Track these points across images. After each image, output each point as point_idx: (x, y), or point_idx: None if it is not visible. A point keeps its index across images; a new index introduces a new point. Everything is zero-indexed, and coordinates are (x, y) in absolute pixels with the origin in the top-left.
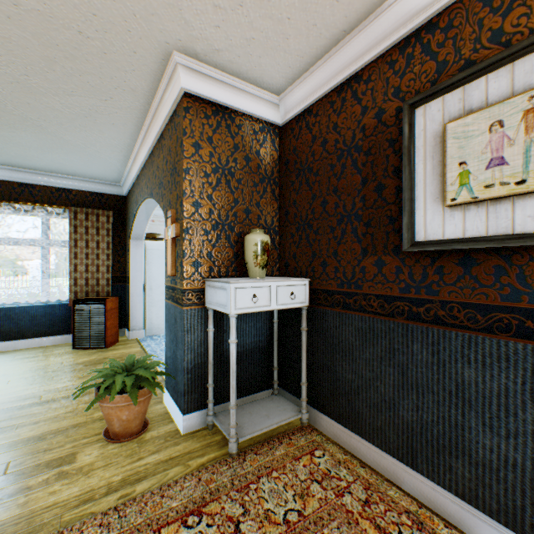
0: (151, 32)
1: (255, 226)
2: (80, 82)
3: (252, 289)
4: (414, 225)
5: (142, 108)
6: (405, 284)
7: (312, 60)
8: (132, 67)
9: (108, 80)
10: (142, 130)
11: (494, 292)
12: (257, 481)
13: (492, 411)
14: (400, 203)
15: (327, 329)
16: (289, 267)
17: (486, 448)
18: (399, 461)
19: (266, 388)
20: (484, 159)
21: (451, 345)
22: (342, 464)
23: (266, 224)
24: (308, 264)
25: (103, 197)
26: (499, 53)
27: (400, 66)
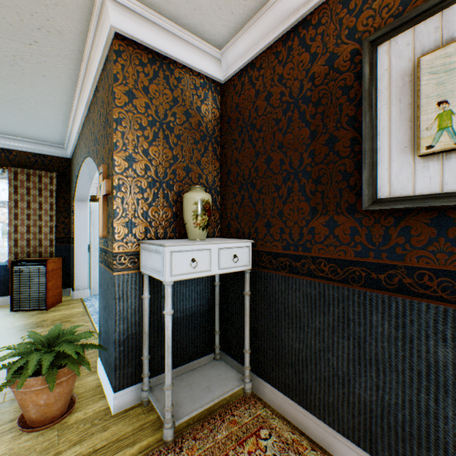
0: None
1: (196, 185)
2: None
3: (190, 252)
4: (376, 180)
5: (73, 56)
6: (362, 246)
7: (256, 5)
8: None
9: (28, 16)
10: (77, 85)
11: None
12: None
13: None
14: (356, 156)
15: (272, 294)
16: (231, 228)
17: None
18: (354, 445)
19: (207, 353)
20: None
21: (421, 319)
22: (291, 446)
23: (207, 184)
24: (251, 224)
25: (47, 158)
26: None
27: (355, 3)
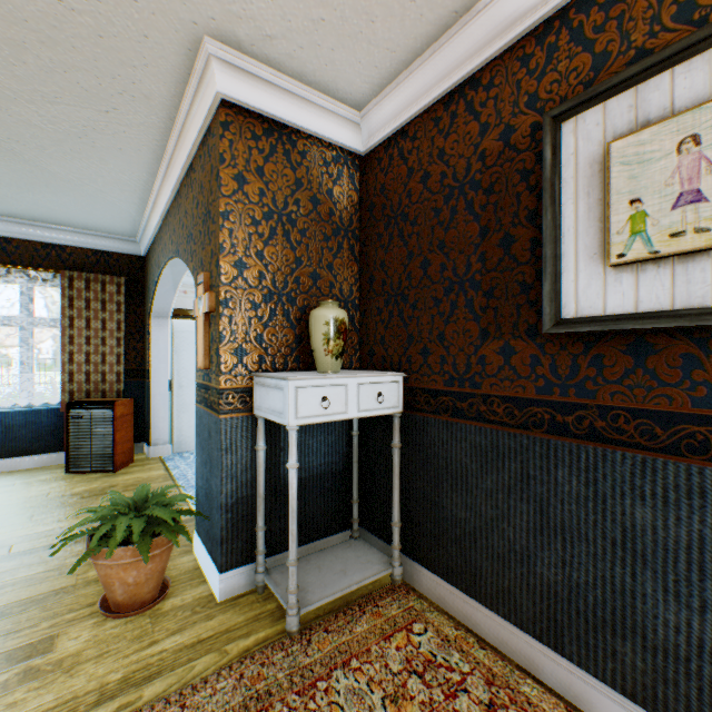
0: (169, 5)
1: (326, 298)
2: (66, 82)
3: (321, 388)
4: (559, 295)
5: (161, 125)
6: (544, 381)
7: (408, 57)
8: (143, 60)
9: (109, 80)
10: (163, 159)
11: (682, 394)
12: (328, 675)
13: (679, 572)
14: (538, 262)
15: (430, 446)
16: (374, 356)
17: (669, 626)
18: (536, 640)
19: (342, 529)
20: (669, 194)
21: (616, 472)
22: (453, 644)
23: (342, 295)
24: (402, 351)
25: (112, 257)
26: (693, 34)
27: (537, 62)
